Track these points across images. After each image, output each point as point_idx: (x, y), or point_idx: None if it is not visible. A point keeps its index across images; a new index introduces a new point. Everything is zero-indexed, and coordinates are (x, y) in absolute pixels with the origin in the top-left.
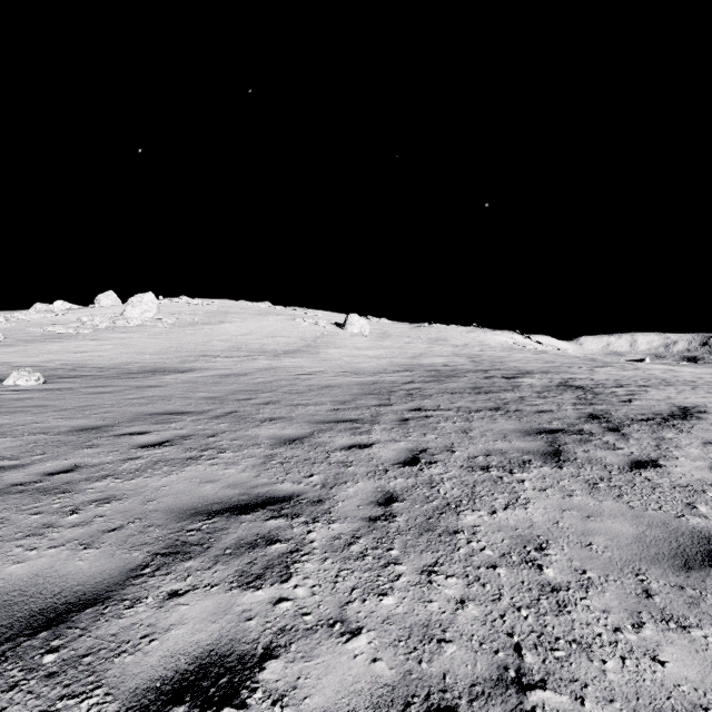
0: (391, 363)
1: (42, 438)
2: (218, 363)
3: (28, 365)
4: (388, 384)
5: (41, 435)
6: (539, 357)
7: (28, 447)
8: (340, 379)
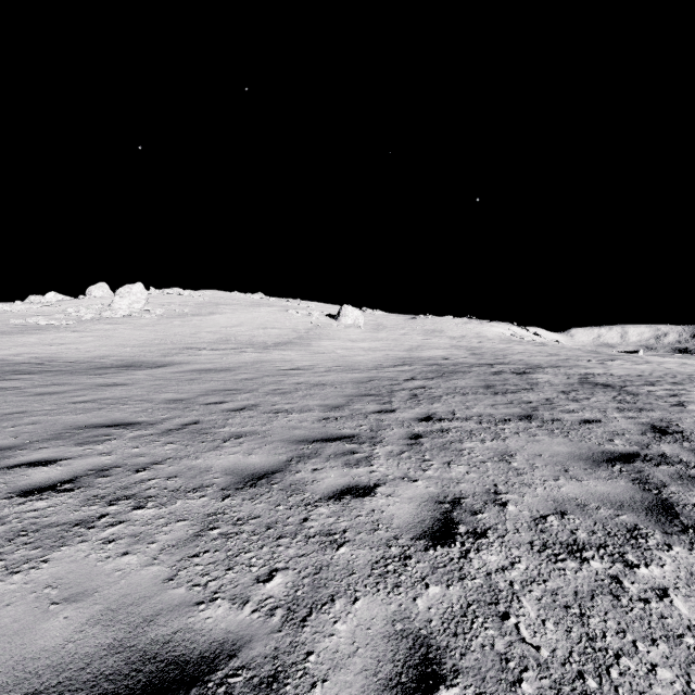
0: (387, 356)
1: None
2: (202, 356)
3: None
4: (387, 381)
5: None
6: (540, 349)
7: None
8: (333, 375)
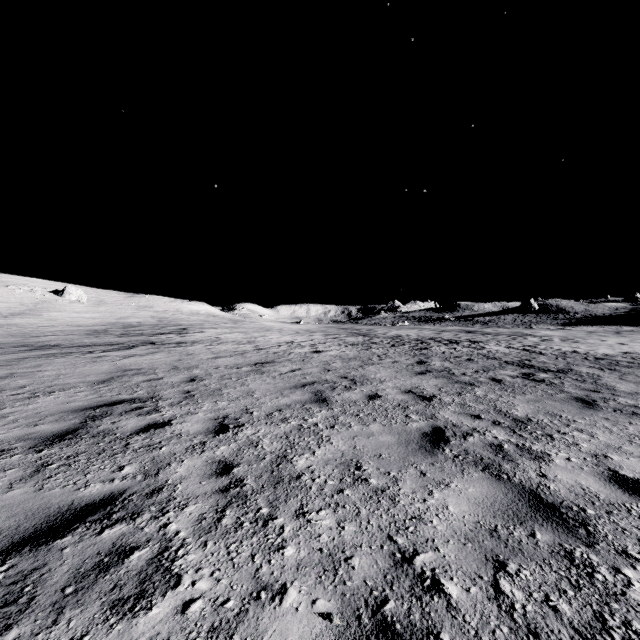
0: (102, 321)
1: None
2: None
3: None
4: (97, 329)
5: None
6: (205, 319)
7: None
8: (68, 328)
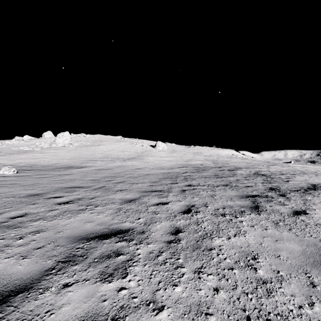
0: (176, 163)
1: (12, 200)
2: (97, 163)
3: (10, 164)
4: (175, 173)
5: (11, 198)
6: (244, 161)
7: (4, 204)
8: (153, 171)
